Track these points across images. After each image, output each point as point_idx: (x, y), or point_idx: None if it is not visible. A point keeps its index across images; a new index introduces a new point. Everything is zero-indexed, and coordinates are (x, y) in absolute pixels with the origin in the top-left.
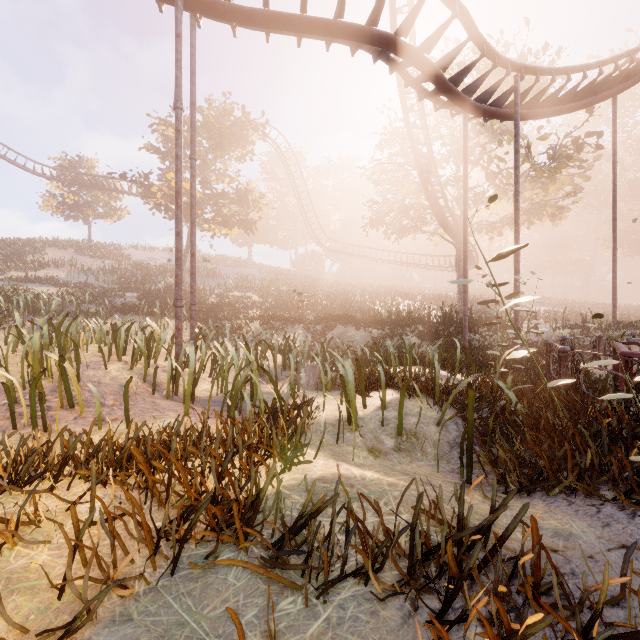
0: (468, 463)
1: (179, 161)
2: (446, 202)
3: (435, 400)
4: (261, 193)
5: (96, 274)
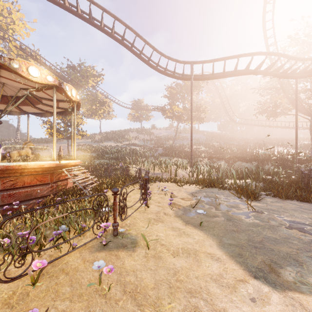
0: (255, 188)
1: (192, 122)
2: (299, 101)
3: (258, 181)
4: (205, 106)
5: (147, 141)
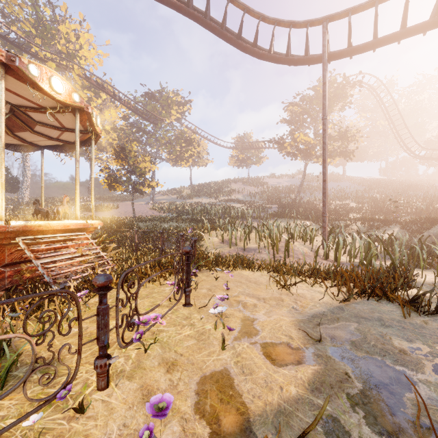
0: None
1: (325, 145)
2: None
3: None
4: (357, 129)
5: (255, 195)
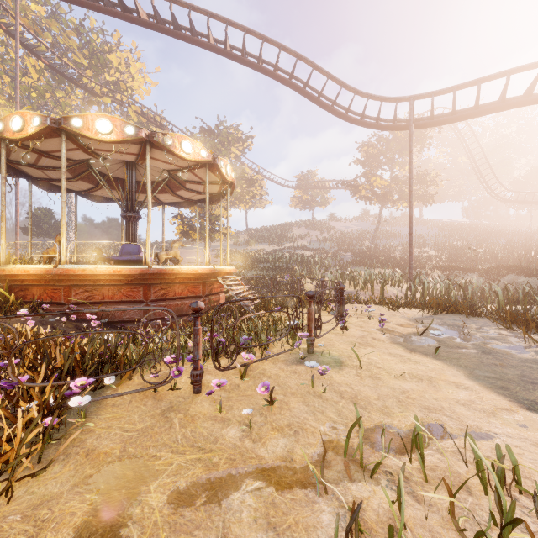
0: None
1: (411, 204)
2: None
3: None
4: (437, 173)
5: (323, 242)
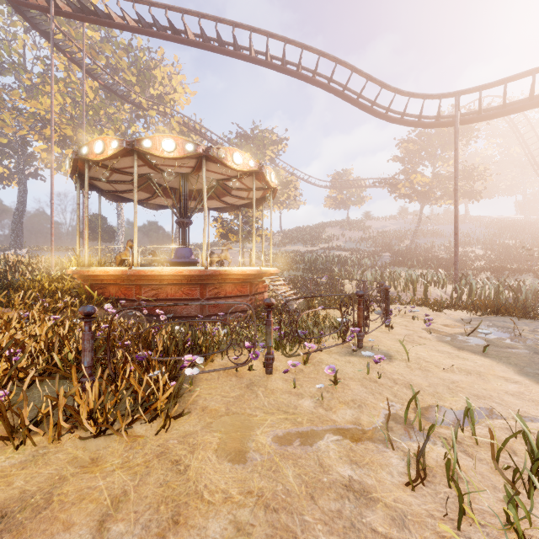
0: None
1: (456, 203)
2: None
3: None
4: (485, 167)
5: (359, 242)
